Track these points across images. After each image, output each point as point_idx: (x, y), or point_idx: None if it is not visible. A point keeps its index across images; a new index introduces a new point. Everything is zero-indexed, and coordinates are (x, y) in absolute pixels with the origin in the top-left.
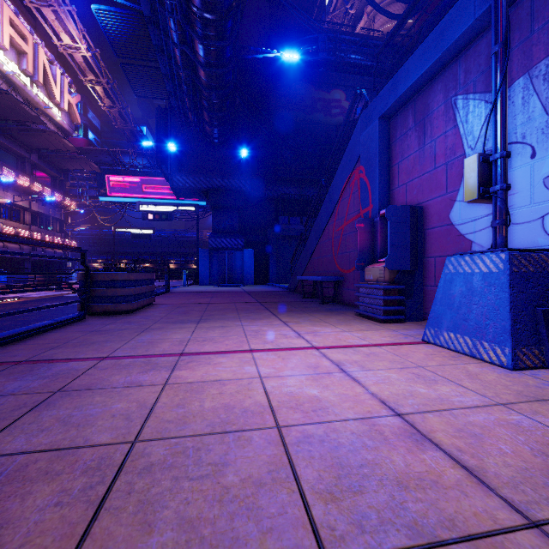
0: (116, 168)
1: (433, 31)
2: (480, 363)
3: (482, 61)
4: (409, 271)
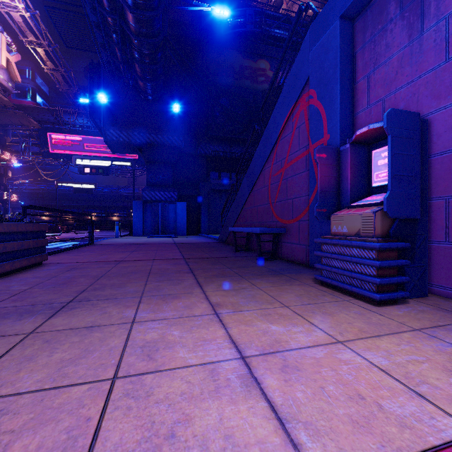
0: (58, 127)
1: None
2: None
3: None
4: (410, 219)
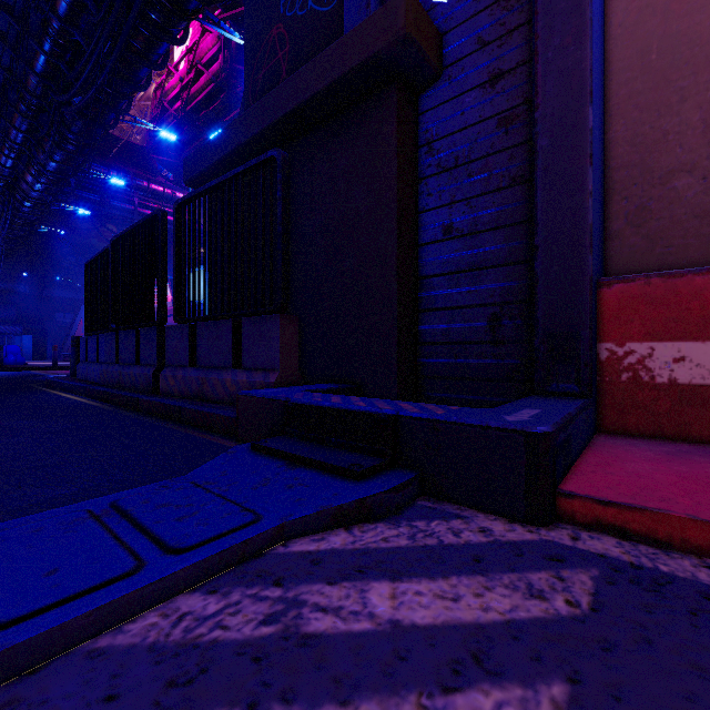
0: None
1: None
2: None
3: None
4: None
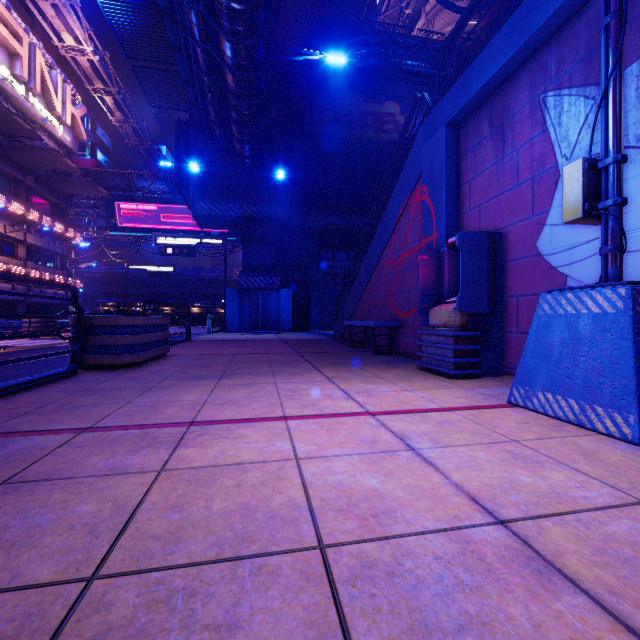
0: (129, 194)
1: (516, 11)
2: (593, 435)
3: (581, 46)
4: (485, 314)
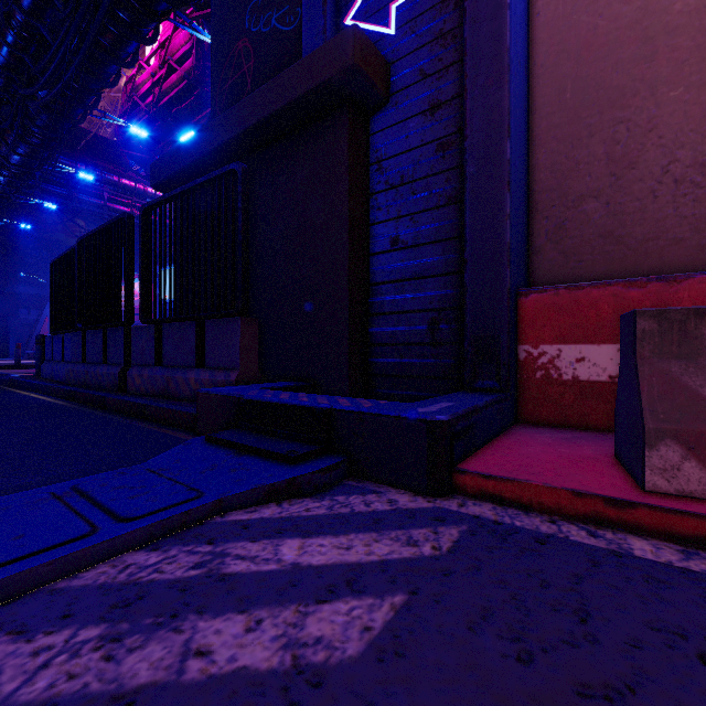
0: None
1: None
2: None
3: None
4: None
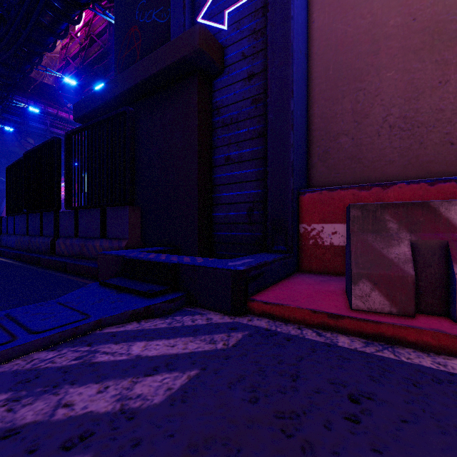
0: None
1: None
2: None
3: None
4: None
